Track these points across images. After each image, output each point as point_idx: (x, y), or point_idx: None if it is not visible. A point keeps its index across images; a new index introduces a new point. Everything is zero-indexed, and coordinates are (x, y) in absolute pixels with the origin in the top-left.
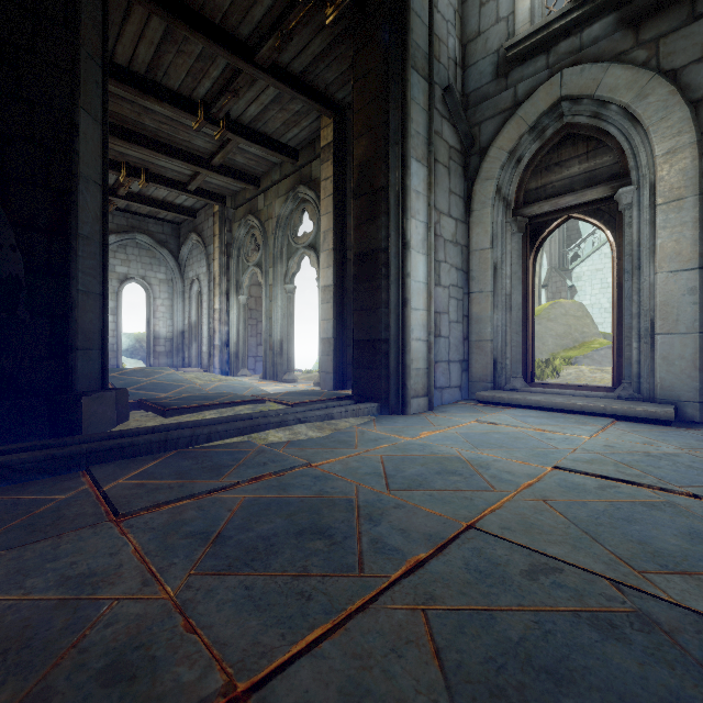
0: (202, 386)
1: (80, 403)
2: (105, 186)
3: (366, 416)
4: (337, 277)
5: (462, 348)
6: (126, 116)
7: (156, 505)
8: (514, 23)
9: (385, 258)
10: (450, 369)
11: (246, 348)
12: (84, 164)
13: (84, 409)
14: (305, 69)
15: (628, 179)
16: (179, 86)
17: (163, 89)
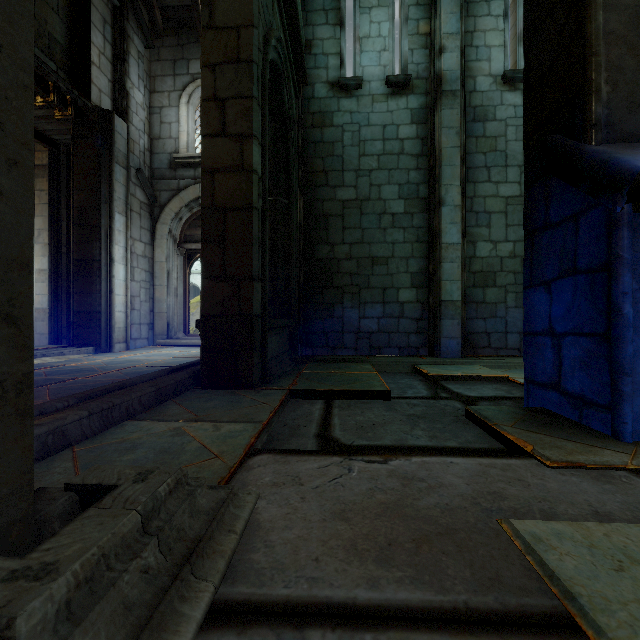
0: None
1: None
2: None
3: (86, 354)
4: (53, 264)
5: (150, 316)
6: None
7: None
8: (179, 144)
9: (98, 266)
10: (141, 328)
11: None
12: None
13: None
14: None
15: None
16: None
17: None
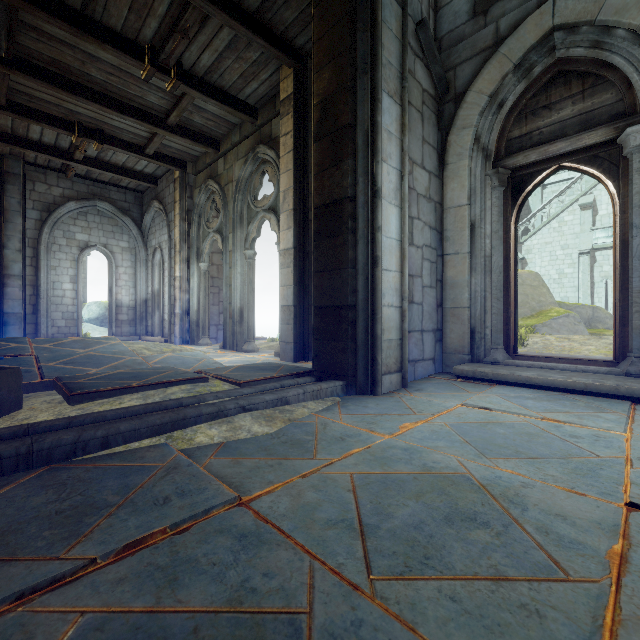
0: (148, 357)
1: None
2: None
3: (329, 398)
4: (298, 239)
5: (436, 316)
6: (70, 65)
7: None
8: None
9: (351, 209)
10: (424, 340)
11: (207, 317)
12: None
13: None
14: (262, 6)
15: (637, 117)
16: (122, 26)
17: (104, 29)
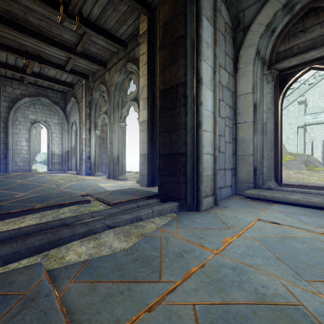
0: (60, 185)
1: None
2: None
3: (169, 214)
4: (149, 115)
5: (232, 160)
6: (17, 14)
7: None
8: None
9: (183, 91)
10: (226, 174)
11: (100, 160)
12: None
13: None
14: None
15: None
16: None
17: None
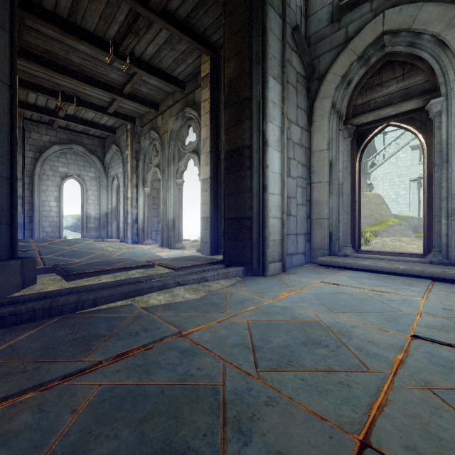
0: (112, 252)
1: None
2: (13, 86)
3: (234, 278)
4: (213, 172)
5: (306, 224)
6: (58, 54)
7: None
8: None
9: (248, 153)
10: (297, 240)
11: (150, 225)
12: None
13: None
14: (189, 15)
15: (438, 93)
16: (94, 28)
17: (82, 30)
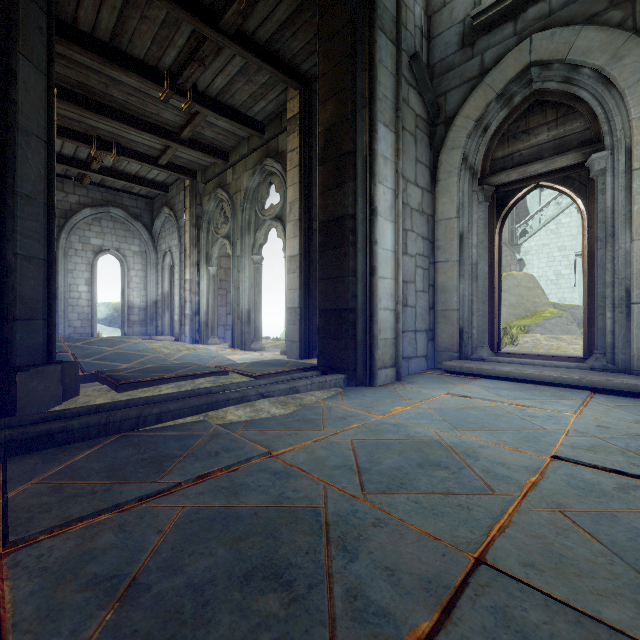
0: (168, 355)
1: (14, 380)
2: (51, 142)
3: (332, 389)
4: (303, 247)
5: (428, 318)
6: (94, 88)
7: (64, 524)
8: None
9: (352, 225)
10: (417, 339)
11: (216, 317)
12: (23, 115)
13: (18, 386)
14: (271, 38)
15: (601, 145)
16: (145, 55)
17: (128, 58)
